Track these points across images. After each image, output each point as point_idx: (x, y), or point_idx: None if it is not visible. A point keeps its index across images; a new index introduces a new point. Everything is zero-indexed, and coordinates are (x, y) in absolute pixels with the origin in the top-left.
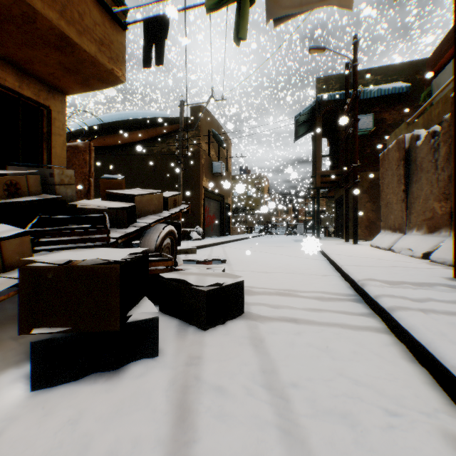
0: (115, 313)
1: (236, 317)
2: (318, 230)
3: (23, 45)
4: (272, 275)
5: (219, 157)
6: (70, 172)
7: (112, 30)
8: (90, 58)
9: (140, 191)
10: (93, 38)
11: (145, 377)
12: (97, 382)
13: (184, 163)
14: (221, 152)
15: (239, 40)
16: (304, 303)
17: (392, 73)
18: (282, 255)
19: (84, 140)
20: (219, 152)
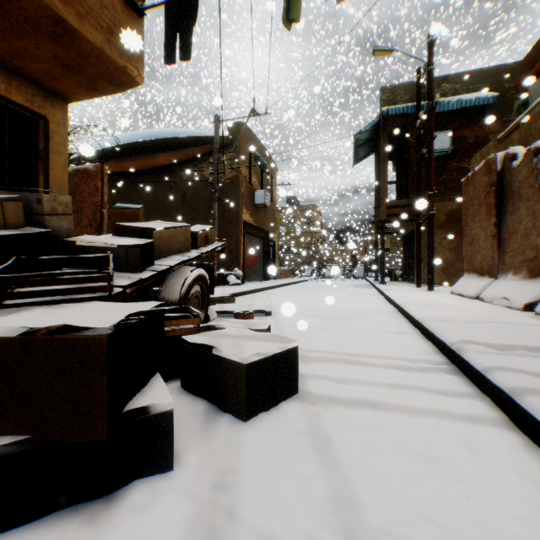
0: (101, 411)
1: (287, 398)
2: (382, 273)
3: (7, 33)
4: (332, 332)
5: (262, 184)
6: (65, 198)
7: (124, 16)
8: (96, 50)
9: (160, 224)
10: (99, 24)
11: (148, 515)
12: (70, 523)
13: (219, 192)
14: (264, 179)
15: (290, 22)
16: (380, 376)
17: (475, 80)
18: (341, 305)
19: (95, 162)
20: (263, 179)
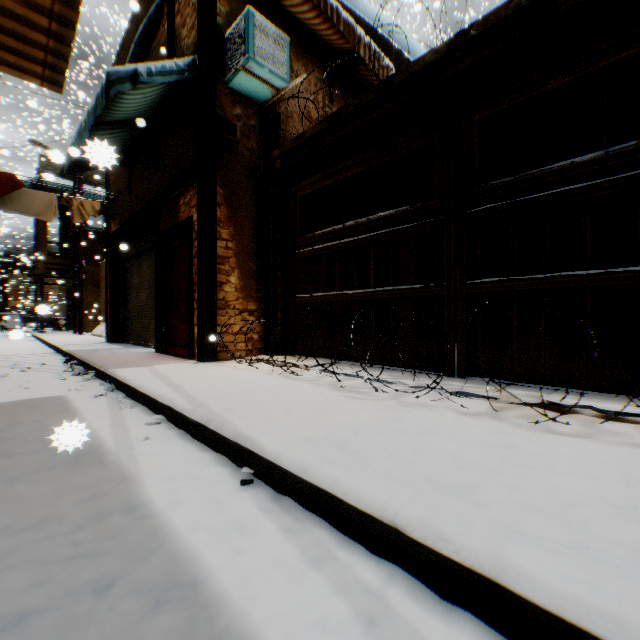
0: None
1: None
2: (43, 323)
3: None
4: None
5: None
6: None
7: None
8: None
9: None
10: None
11: None
12: None
13: None
14: None
15: None
16: (26, 355)
17: None
18: None
19: None
20: None
